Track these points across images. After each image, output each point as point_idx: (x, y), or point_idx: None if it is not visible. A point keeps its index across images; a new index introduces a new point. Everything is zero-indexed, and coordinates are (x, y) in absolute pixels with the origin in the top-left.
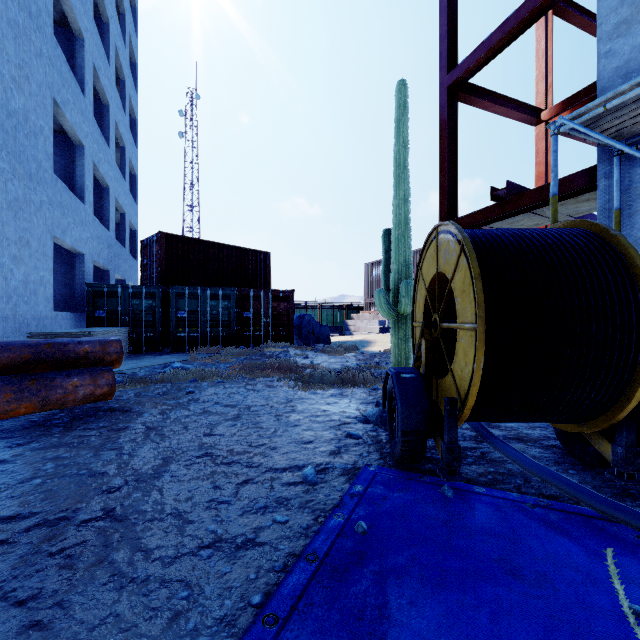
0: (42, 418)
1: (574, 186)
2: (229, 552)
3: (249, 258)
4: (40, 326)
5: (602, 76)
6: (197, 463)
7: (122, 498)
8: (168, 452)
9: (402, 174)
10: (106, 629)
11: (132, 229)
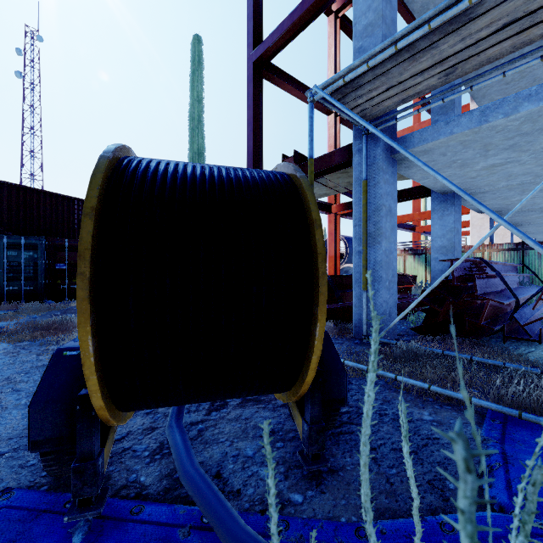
0: None
1: (339, 159)
2: None
3: (75, 207)
4: None
5: None
6: None
7: None
8: None
9: (196, 128)
10: None
11: None
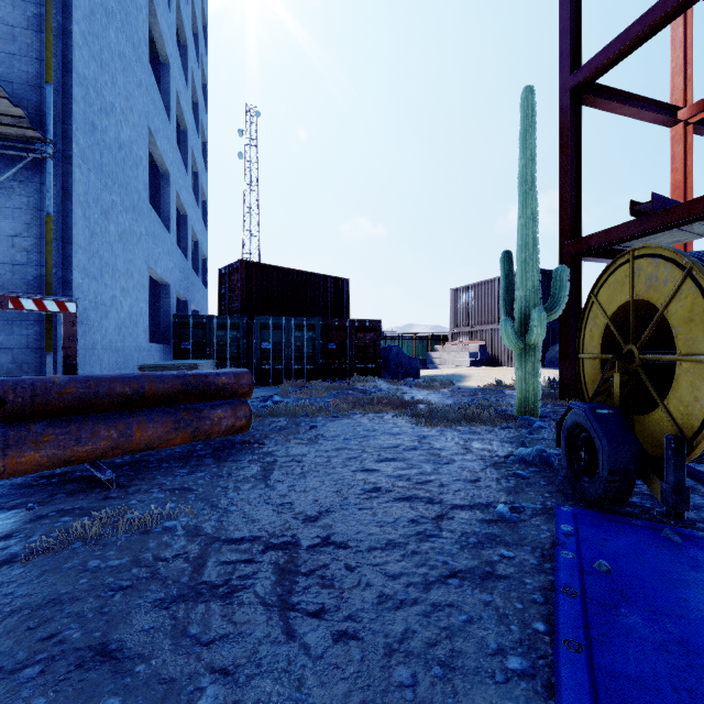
0: (185, 449)
1: None
2: (477, 582)
3: (328, 285)
4: (140, 358)
5: None
6: (374, 497)
7: (328, 527)
8: (336, 485)
9: (529, 190)
10: (413, 642)
11: (202, 257)
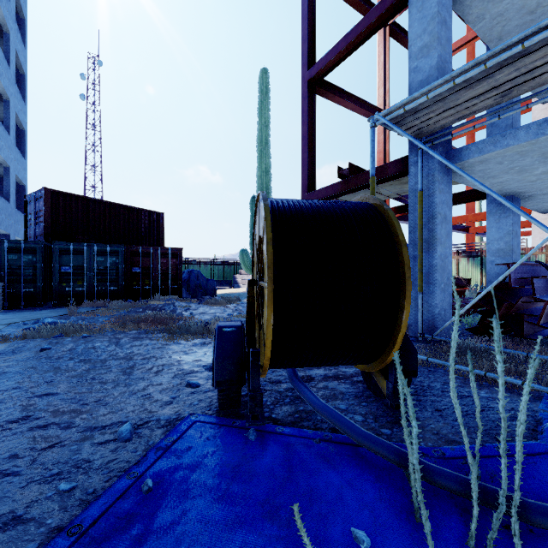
0: None
1: (394, 170)
2: None
3: (142, 217)
4: None
5: (412, 86)
6: (7, 429)
7: None
8: None
9: (264, 150)
10: None
11: (20, 184)
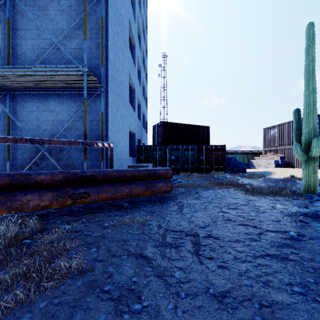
0: (148, 198)
1: None
2: (279, 260)
3: (199, 130)
4: (126, 162)
5: None
6: (228, 222)
7: (209, 231)
8: (210, 216)
9: (311, 76)
10: (250, 274)
11: (145, 121)
